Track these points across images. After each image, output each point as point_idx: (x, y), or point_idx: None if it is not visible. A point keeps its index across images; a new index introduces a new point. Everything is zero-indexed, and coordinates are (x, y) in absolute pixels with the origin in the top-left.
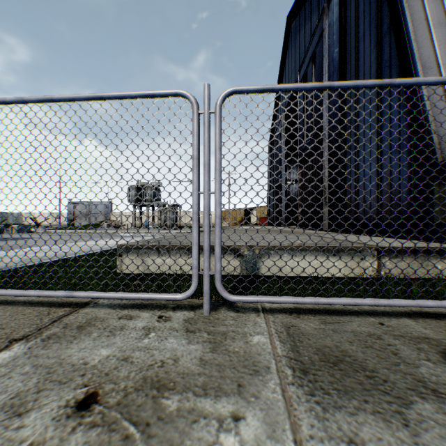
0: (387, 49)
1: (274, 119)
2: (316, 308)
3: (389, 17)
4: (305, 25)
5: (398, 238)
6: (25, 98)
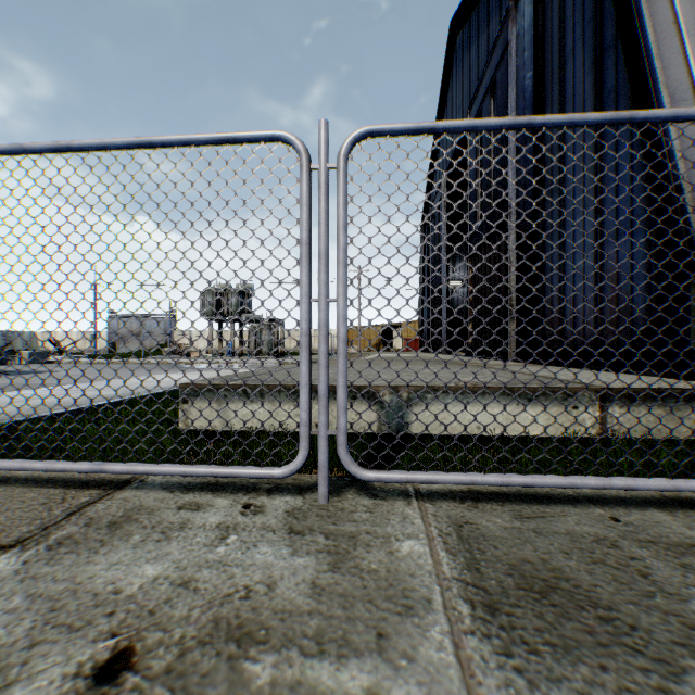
0: (612, 72)
1: (429, 185)
2: (503, 491)
3: (614, 19)
4: (479, 36)
5: (631, 373)
6: (25, 146)
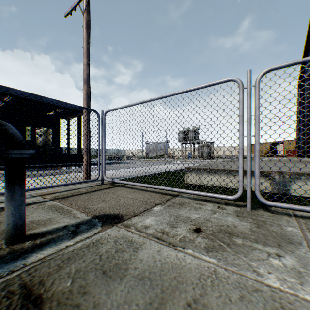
0: None
1: None
2: None
3: None
4: None
5: None
6: (152, 98)
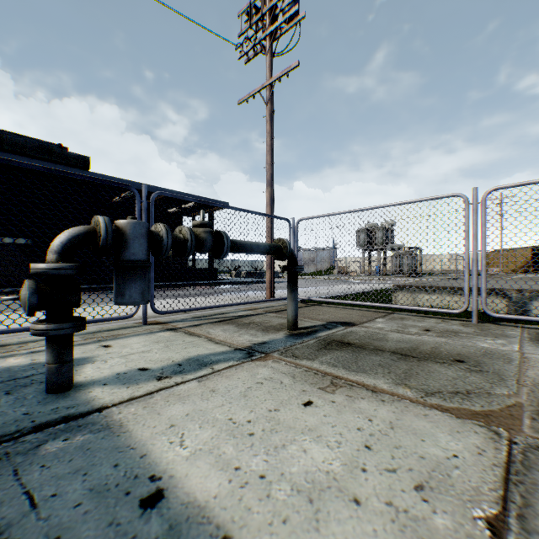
0: None
1: None
2: None
3: None
4: None
5: None
6: (363, 209)
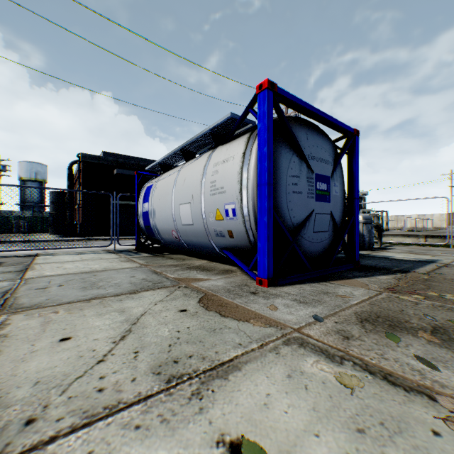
0: None
1: None
2: None
3: None
4: None
5: None
6: None
